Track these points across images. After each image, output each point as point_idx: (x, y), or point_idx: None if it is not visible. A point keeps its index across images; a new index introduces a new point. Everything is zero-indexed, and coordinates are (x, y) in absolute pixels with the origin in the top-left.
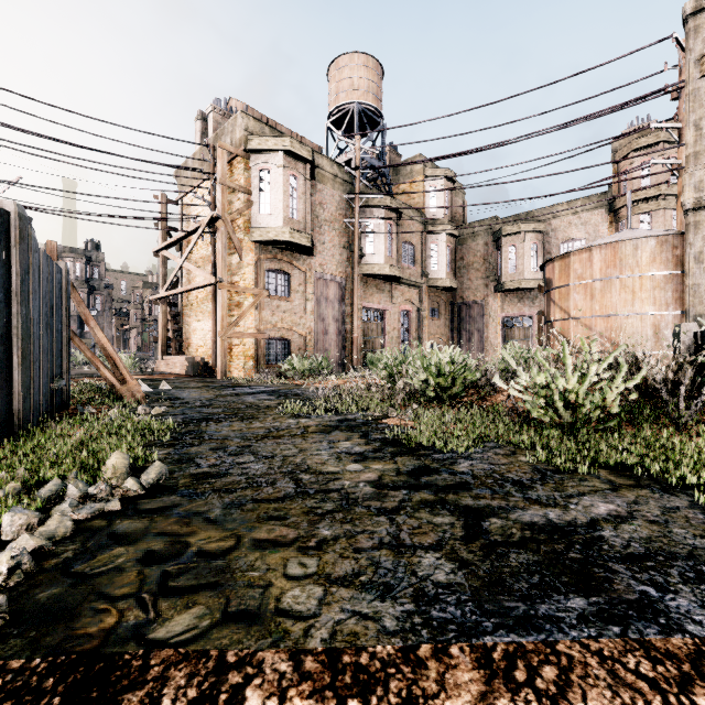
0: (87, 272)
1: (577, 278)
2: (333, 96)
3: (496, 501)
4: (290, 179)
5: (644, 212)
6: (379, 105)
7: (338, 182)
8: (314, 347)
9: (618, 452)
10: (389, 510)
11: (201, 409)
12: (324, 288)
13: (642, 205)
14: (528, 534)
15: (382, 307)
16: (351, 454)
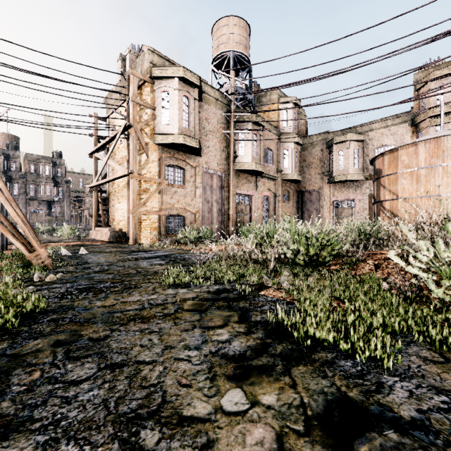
0: (53, 172)
1: (405, 167)
2: (215, 47)
3: None
4: (183, 98)
5: (439, 124)
6: (247, 53)
7: (219, 104)
8: (201, 221)
9: None
10: None
11: (94, 275)
12: (209, 179)
13: (437, 119)
14: None
15: (250, 193)
16: (229, 358)
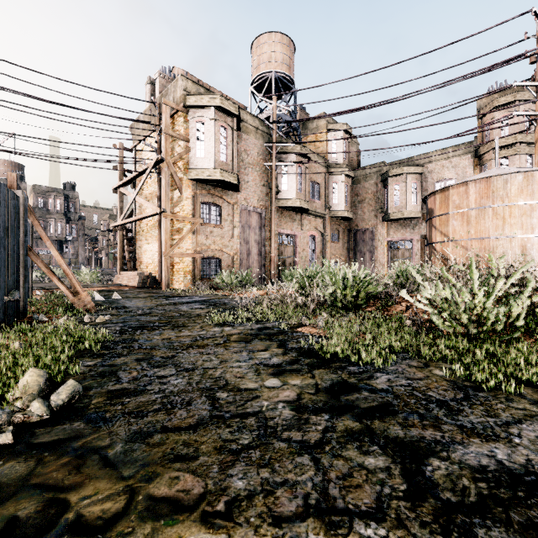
0: (65, 207)
1: (455, 207)
2: (255, 67)
3: (428, 432)
4: (220, 129)
5: (504, 156)
6: (291, 73)
7: (259, 133)
8: (240, 264)
9: (536, 367)
10: (312, 445)
11: (140, 317)
12: (248, 217)
13: (502, 151)
14: (485, 489)
15: (294, 233)
16: (270, 366)
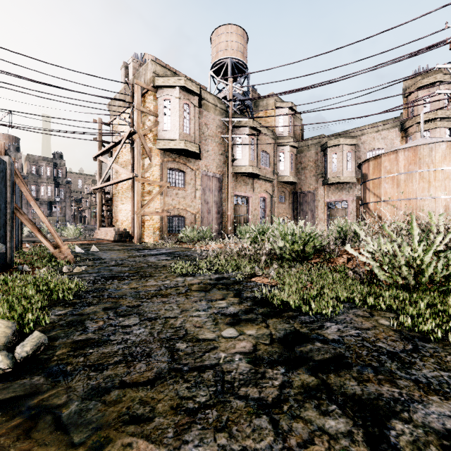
0: (54, 173)
1: (387, 172)
2: (214, 54)
3: (385, 388)
4: (184, 106)
5: (426, 129)
6: (245, 59)
7: (218, 110)
8: (201, 222)
9: None
10: (270, 404)
11: (112, 268)
12: (208, 181)
13: (424, 125)
14: None
15: (247, 195)
16: (227, 315)
